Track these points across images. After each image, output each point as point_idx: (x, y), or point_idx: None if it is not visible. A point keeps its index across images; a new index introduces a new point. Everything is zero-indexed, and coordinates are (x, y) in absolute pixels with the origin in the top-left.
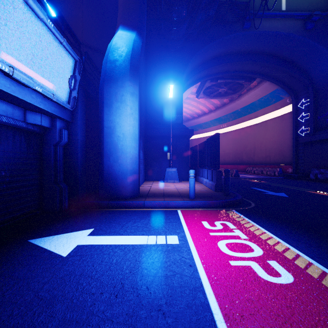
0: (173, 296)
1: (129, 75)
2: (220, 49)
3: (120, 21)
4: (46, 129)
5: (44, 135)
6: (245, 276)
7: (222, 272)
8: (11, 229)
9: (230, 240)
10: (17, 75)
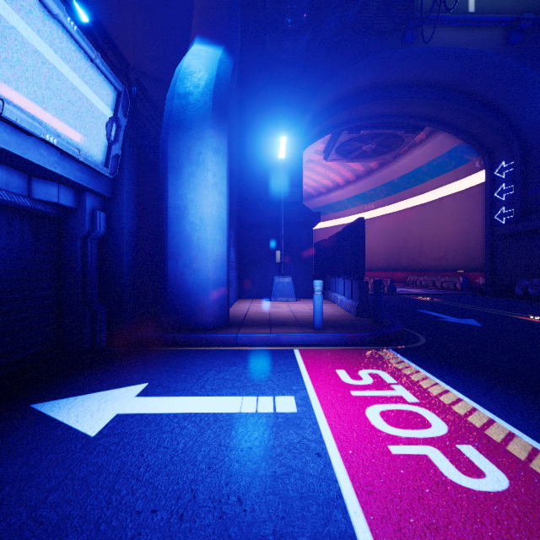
0: (288, 519)
1: (211, 119)
2: (364, 79)
3: (197, 29)
4: (68, 210)
5: (65, 220)
6: (420, 476)
7: (376, 469)
8: (3, 385)
9: (387, 405)
10: (11, 112)
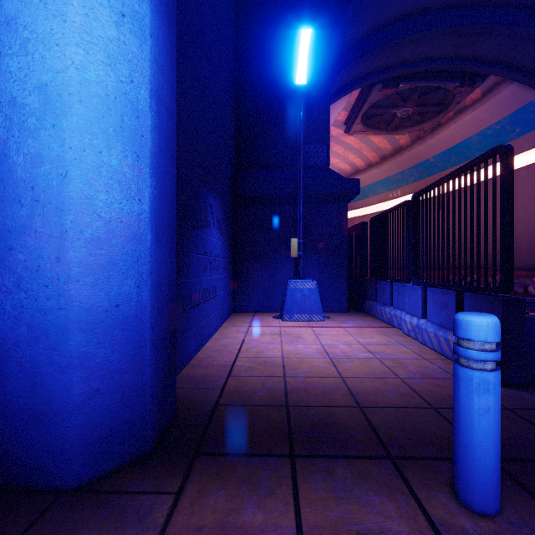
0: None
1: None
2: None
3: None
4: None
5: None
6: None
7: None
8: None
9: None
10: None
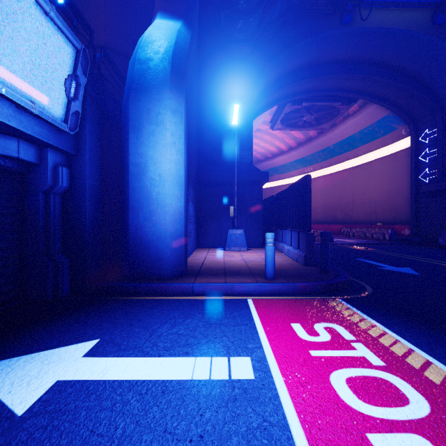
0: None
1: (169, 82)
2: (306, 56)
3: (159, 6)
4: (30, 165)
5: (28, 175)
6: None
7: None
8: None
9: (352, 370)
10: None
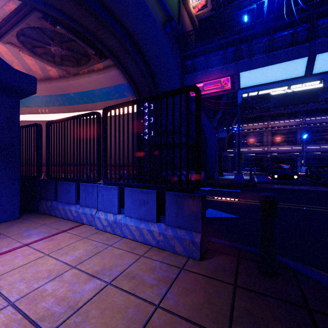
0: None
1: None
2: None
3: None
4: None
5: None
6: None
7: None
8: None
9: None
10: None
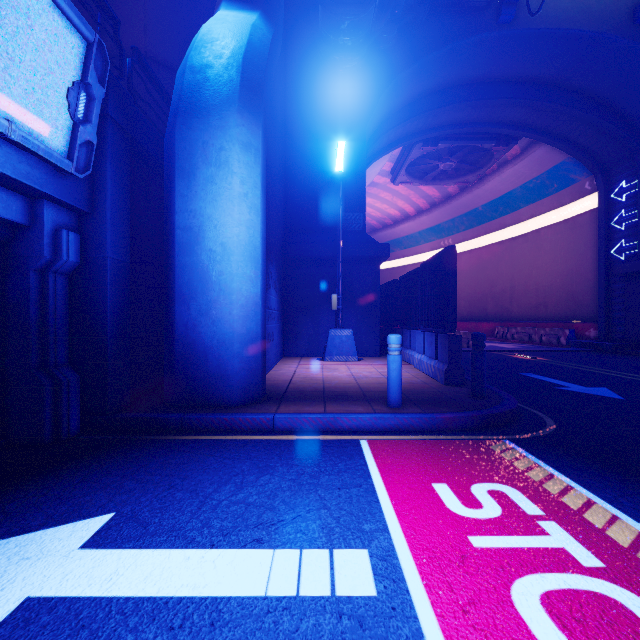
0: None
1: (238, 100)
2: (445, 73)
3: None
4: (16, 228)
5: (12, 243)
6: None
7: None
8: None
9: (549, 578)
10: None
